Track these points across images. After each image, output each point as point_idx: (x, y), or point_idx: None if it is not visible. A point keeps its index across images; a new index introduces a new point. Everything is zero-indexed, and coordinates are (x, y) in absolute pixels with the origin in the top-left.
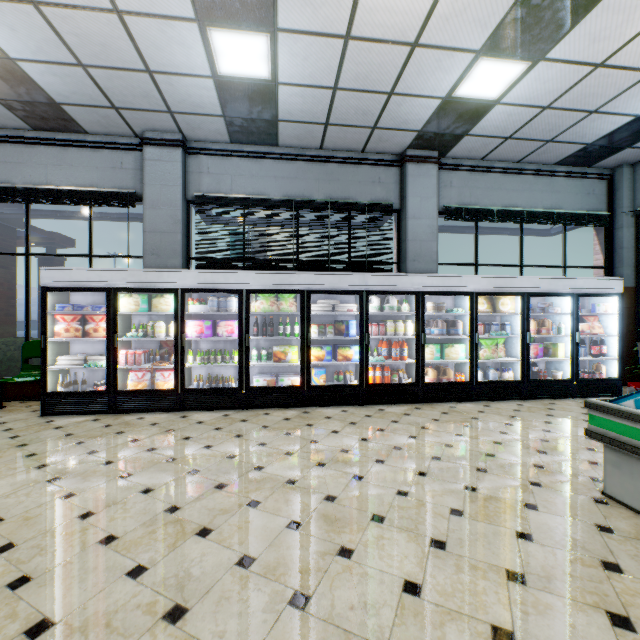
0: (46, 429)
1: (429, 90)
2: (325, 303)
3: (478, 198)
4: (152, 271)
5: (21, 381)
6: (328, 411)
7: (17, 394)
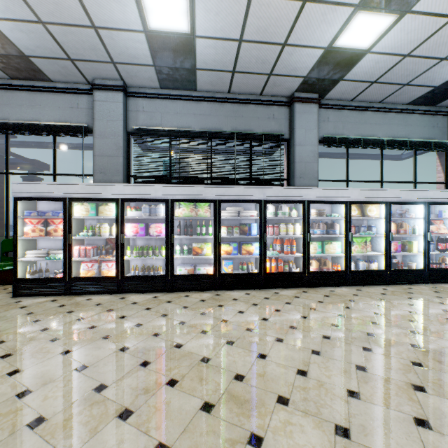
0: (13, 308)
1: (315, 41)
2: (232, 210)
3: (349, 130)
4: (98, 185)
5: None
6: (235, 294)
7: None
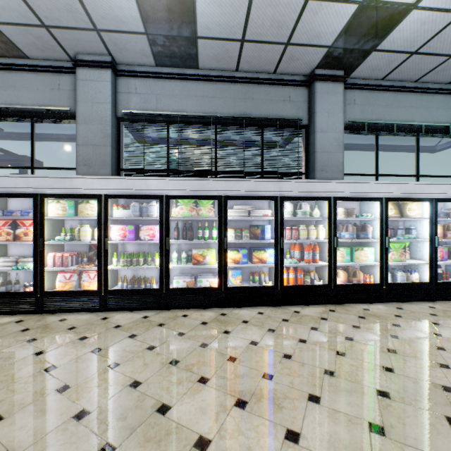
0: None
1: None
2: (241, 208)
3: (379, 114)
4: (77, 178)
5: None
6: (245, 313)
7: None
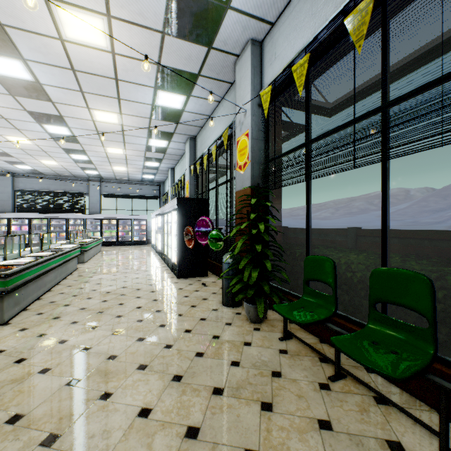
0: None
1: (79, 172)
2: (57, 221)
3: (116, 191)
4: (1, 213)
5: None
6: None
7: None
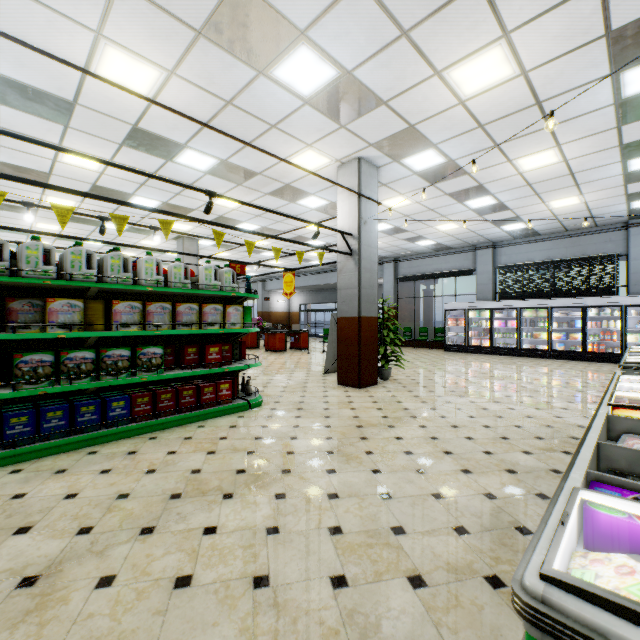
0: (449, 353)
1: (613, 211)
2: (562, 312)
3: None
4: (480, 302)
5: (437, 340)
6: (559, 360)
7: (431, 346)
